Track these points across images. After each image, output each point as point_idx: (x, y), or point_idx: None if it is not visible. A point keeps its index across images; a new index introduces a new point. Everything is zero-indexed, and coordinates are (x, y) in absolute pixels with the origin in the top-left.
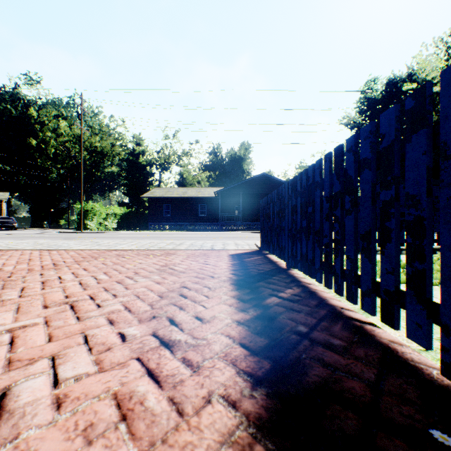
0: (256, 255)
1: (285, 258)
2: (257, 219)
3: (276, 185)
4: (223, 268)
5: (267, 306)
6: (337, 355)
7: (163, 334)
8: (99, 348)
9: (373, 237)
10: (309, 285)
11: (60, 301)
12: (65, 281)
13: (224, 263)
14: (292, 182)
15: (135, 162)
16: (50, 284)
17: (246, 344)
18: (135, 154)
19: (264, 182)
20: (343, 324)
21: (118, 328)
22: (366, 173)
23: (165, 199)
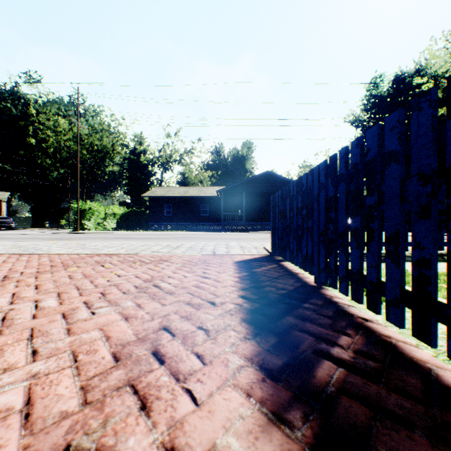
0: (268, 262)
1: (313, 270)
2: (261, 219)
3: (281, 184)
4: (227, 286)
5: (326, 399)
6: None
7: None
8: None
9: None
10: (369, 323)
11: None
12: None
13: (229, 275)
14: (326, 164)
15: (136, 161)
16: None
17: None
18: (136, 153)
19: (268, 181)
20: None
21: None
22: None
23: (166, 198)
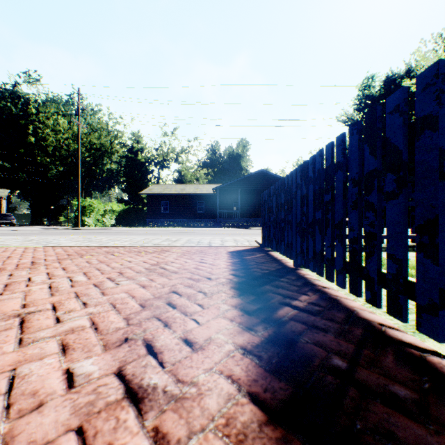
0: (258, 252)
1: (292, 256)
2: (255, 216)
3: (275, 182)
4: (221, 268)
5: (280, 322)
6: (415, 424)
7: (132, 373)
8: (24, 404)
9: (441, 228)
10: (326, 289)
11: (12, 312)
12: (33, 284)
13: (223, 261)
14: (301, 168)
15: (134, 159)
16: (13, 287)
17: (260, 397)
18: (134, 151)
19: (262, 179)
20: (395, 354)
21: (70, 360)
22: (428, 136)
23: (164, 195)
